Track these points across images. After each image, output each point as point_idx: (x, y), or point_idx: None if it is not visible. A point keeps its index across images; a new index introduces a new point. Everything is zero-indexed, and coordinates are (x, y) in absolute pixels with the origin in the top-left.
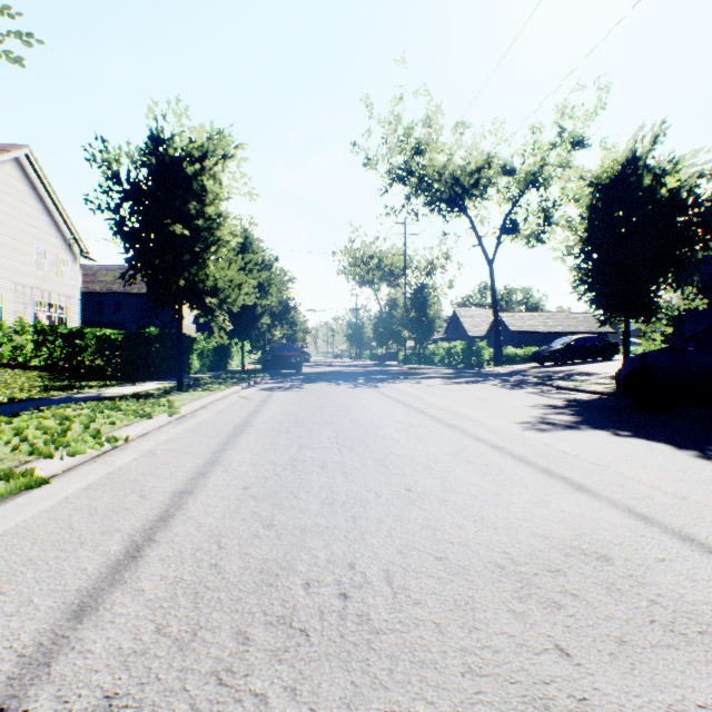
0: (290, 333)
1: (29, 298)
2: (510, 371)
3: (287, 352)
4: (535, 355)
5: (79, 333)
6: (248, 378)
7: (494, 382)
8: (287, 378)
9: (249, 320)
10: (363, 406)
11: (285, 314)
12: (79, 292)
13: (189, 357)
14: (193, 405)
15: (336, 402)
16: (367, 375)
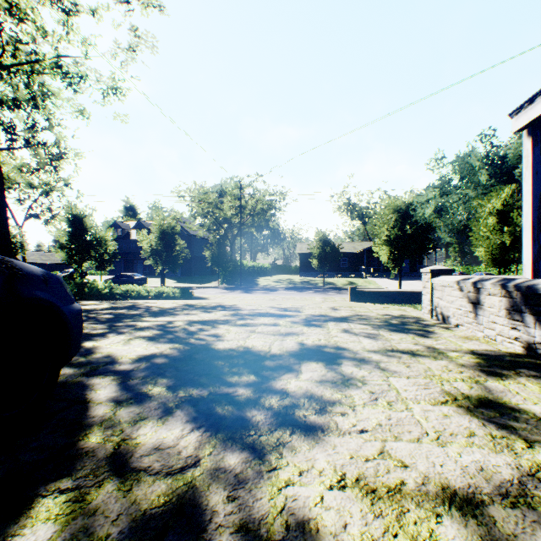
0: None
1: None
2: None
3: None
4: None
5: None
6: None
7: None
8: None
9: None
10: None
11: None
12: None
13: None
14: None
15: None
16: None
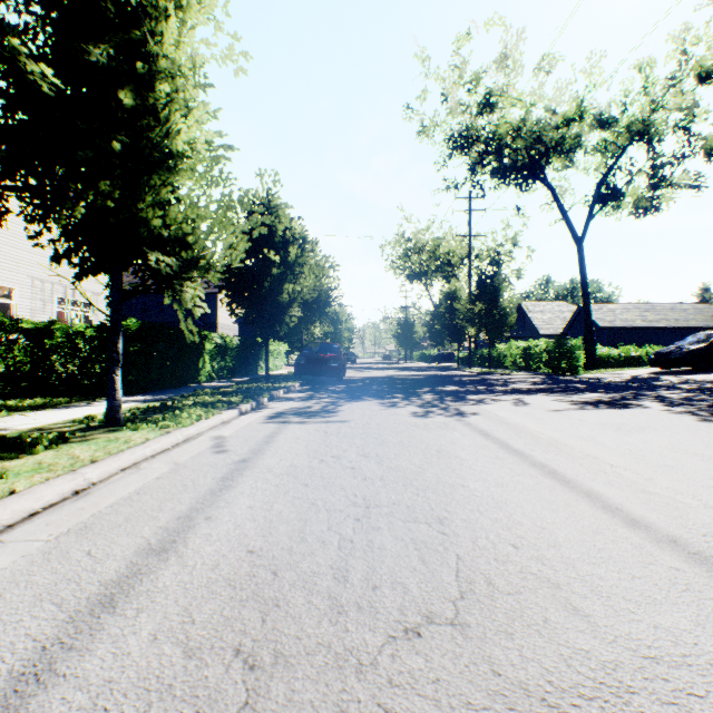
0: (332, 330)
1: (49, 294)
2: (626, 378)
3: (325, 353)
4: (660, 357)
5: (48, 328)
6: (265, 391)
7: (654, 403)
8: (322, 390)
9: (273, 312)
10: (486, 513)
11: (325, 307)
12: (108, 288)
13: (197, 360)
14: (5, 508)
15: (403, 476)
16: (430, 384)
